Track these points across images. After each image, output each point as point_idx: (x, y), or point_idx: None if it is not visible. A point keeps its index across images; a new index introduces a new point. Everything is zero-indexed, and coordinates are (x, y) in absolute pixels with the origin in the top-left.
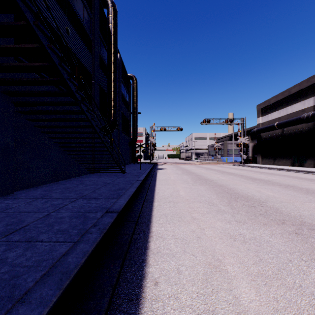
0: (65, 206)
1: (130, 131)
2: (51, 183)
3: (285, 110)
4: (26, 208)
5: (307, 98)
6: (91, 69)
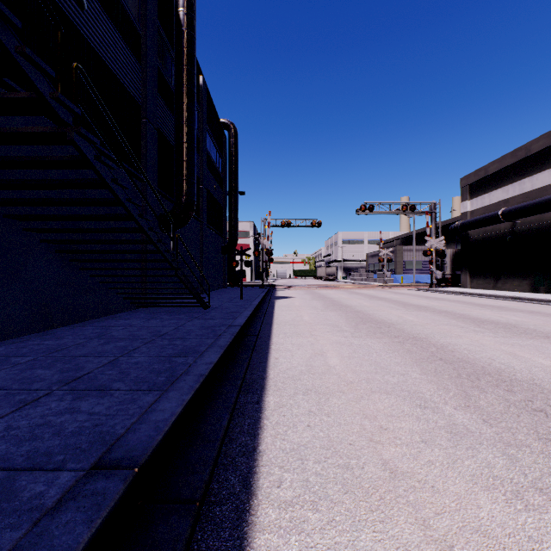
0: None
1: (224, 227)
2: (32, 334)
3: (519, 185)
4: None
5: None
6: (139, 95)
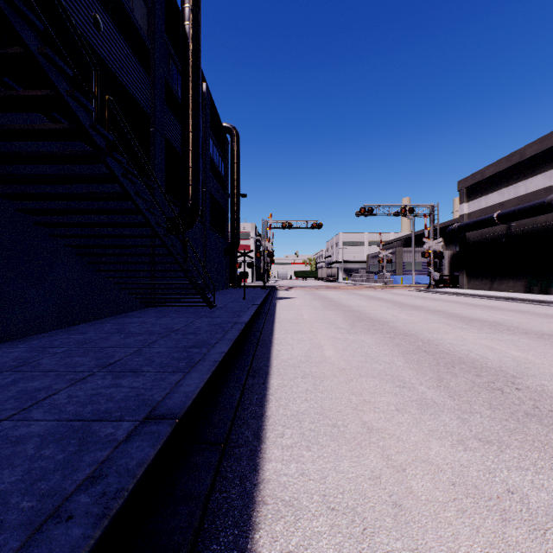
0: (51, 396)
1: (226, 229)
2: (58, 329)
3: (514, 188)
4: None
5: None
6: (148, 106)
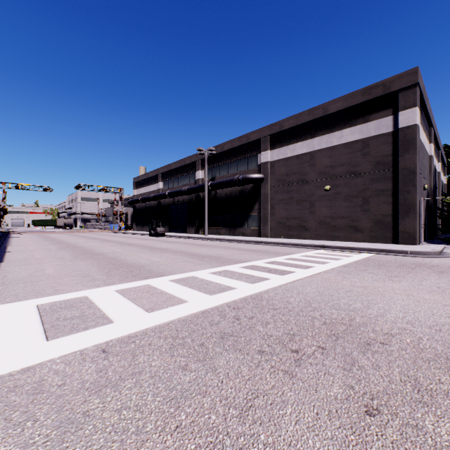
0: None
1: None
2: None
3: (147, 188)
4: None
5: (156, 183)
6: None
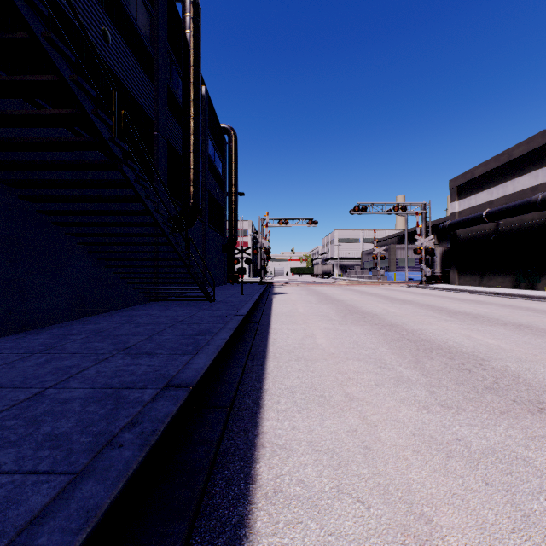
0: (82, 372)
1: (224, 226)
2: (72, 320)
3: (502, 187)
4: None
5: (542, 166)
6: (152, 111)
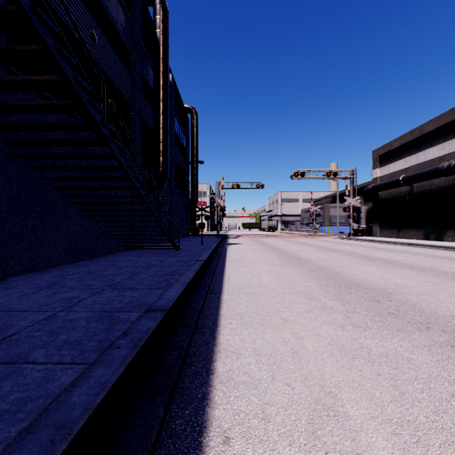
0: (82, 301)
1: (187, 189)
2: (67, 264)
3: (415, 157)
4: (20, 304)
5: (447, 140)
6: (129, 96)
